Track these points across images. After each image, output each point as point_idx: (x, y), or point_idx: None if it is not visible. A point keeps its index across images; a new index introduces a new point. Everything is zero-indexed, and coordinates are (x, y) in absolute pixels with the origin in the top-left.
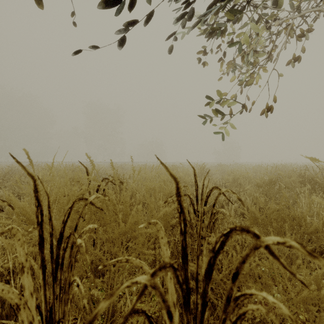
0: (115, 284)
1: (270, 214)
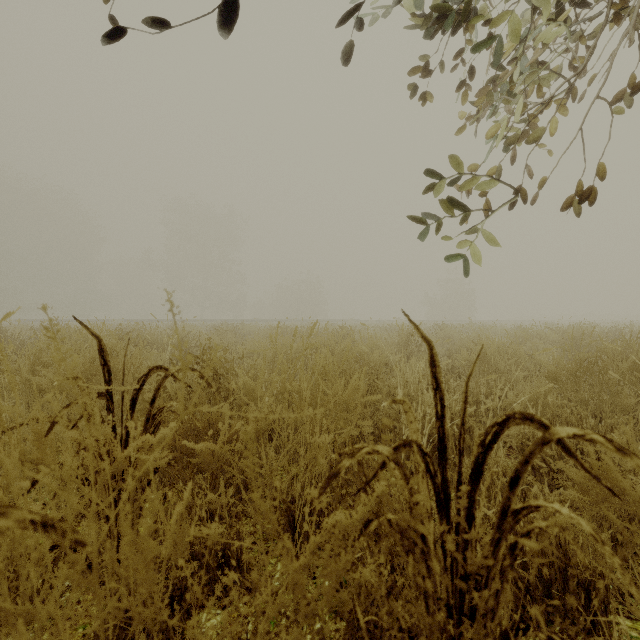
0: None
1: None
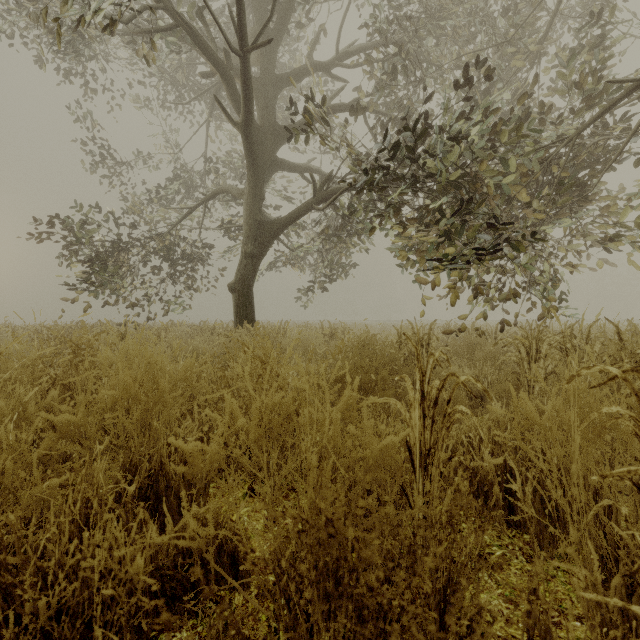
0: None
1: None
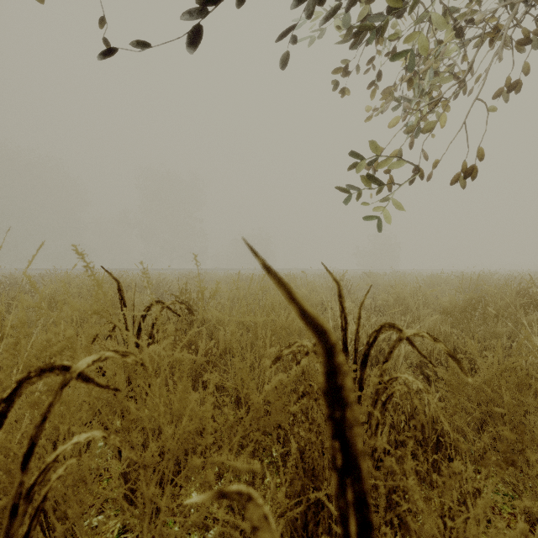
0: None
1: (495, 378)
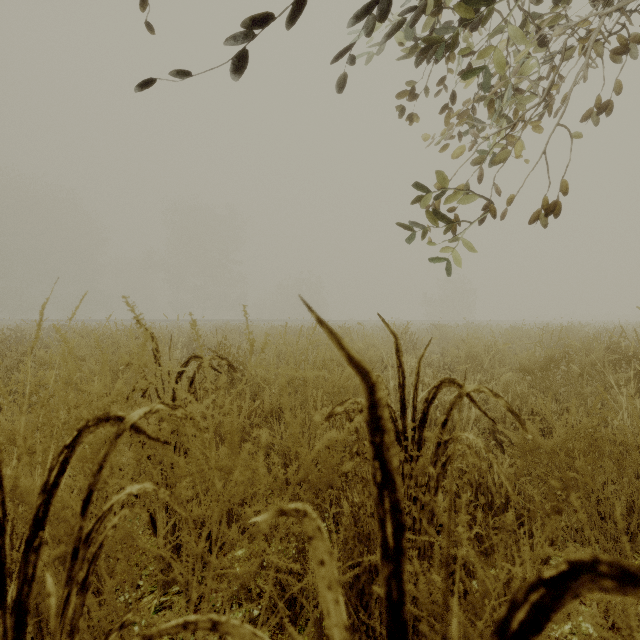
0: (202, 633)
1: (569, 440)
